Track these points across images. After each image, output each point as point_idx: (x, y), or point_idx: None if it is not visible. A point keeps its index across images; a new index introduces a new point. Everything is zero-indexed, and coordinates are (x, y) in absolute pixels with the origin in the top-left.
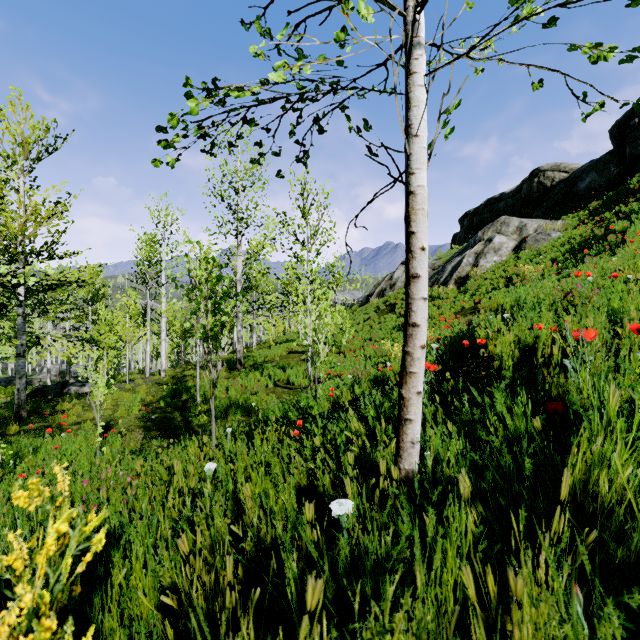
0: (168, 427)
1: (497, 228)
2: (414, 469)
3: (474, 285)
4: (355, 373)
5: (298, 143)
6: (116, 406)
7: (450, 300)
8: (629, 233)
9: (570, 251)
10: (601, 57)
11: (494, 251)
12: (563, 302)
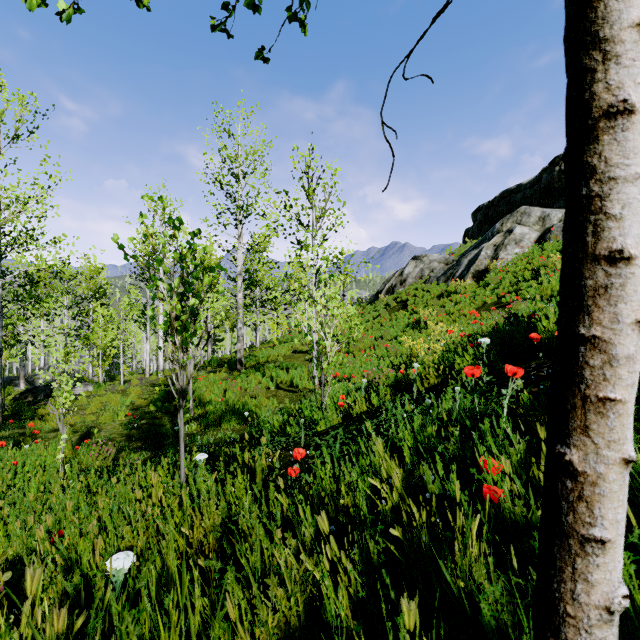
0: (154, 436)
1: (517, 219)
2: None
3: (495, 278)
4: (371, 377)
5: None
6: (102, 410)
7: (469, 295)
8: None
9: None
10: None
11: (515, 242)
12: None
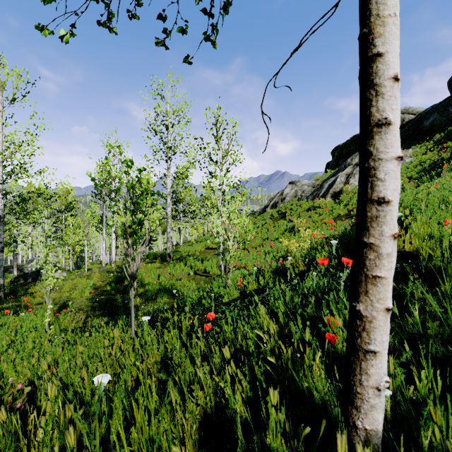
0: (110, 307)
1: None
2: (379, 429)
3: (347, 197)
4: (259, 266)
5: (205, 12)
6: (73, 289)
7: (328, 209)
8: None
9: (423, 170)
10: None
11: None
12: None
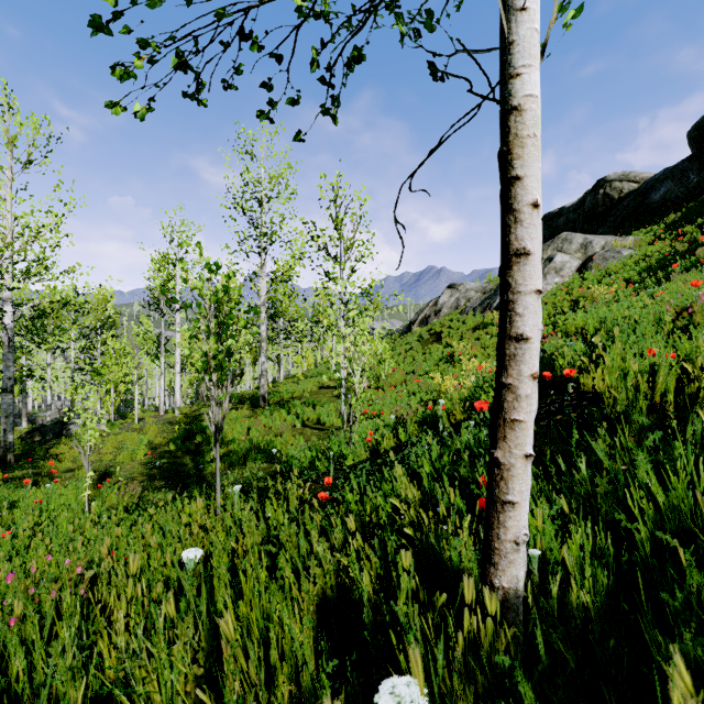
0: (176, 475)
1: (558, 246)
2: (518, 587)
3: None
4: (399, 413)
5: (324, 82)
6: (119, 449)
7: None
8: None
9: (647, 270)
10: None
11: (555, 271)
12: (677, 321)
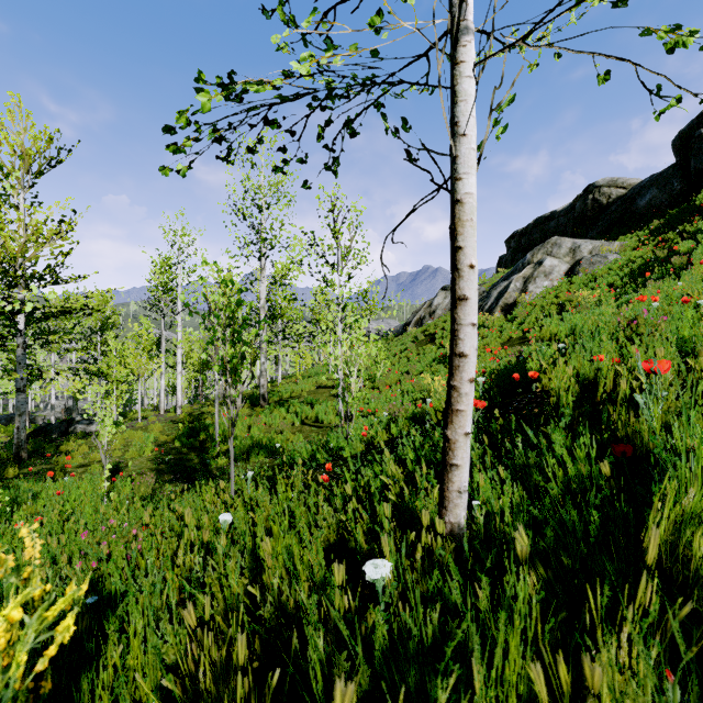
0: (183, 470)
1: (548, 250)
2: (461, 522)
3: (522, 313)
4: (391, 410)
5: (327, 148)
6: (126, 446)
7: (496, 329)
8: (696, 254)
9: (629, 275)
10: (679, 43)
11: (544, 275)
12: (626, 330)
